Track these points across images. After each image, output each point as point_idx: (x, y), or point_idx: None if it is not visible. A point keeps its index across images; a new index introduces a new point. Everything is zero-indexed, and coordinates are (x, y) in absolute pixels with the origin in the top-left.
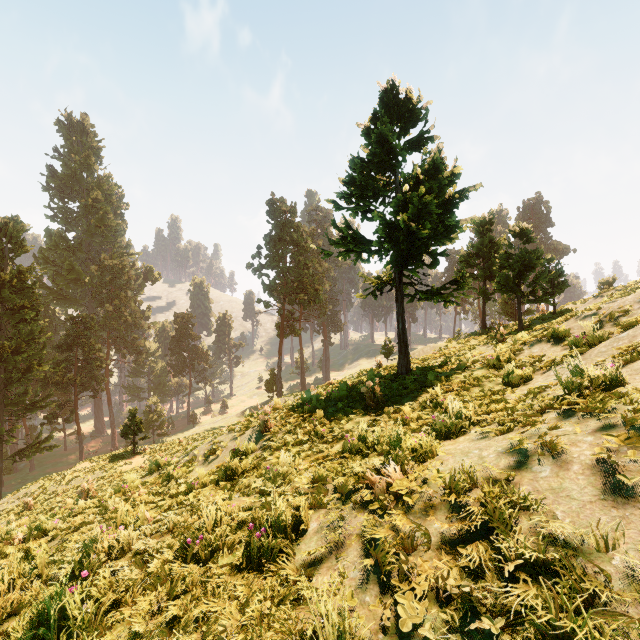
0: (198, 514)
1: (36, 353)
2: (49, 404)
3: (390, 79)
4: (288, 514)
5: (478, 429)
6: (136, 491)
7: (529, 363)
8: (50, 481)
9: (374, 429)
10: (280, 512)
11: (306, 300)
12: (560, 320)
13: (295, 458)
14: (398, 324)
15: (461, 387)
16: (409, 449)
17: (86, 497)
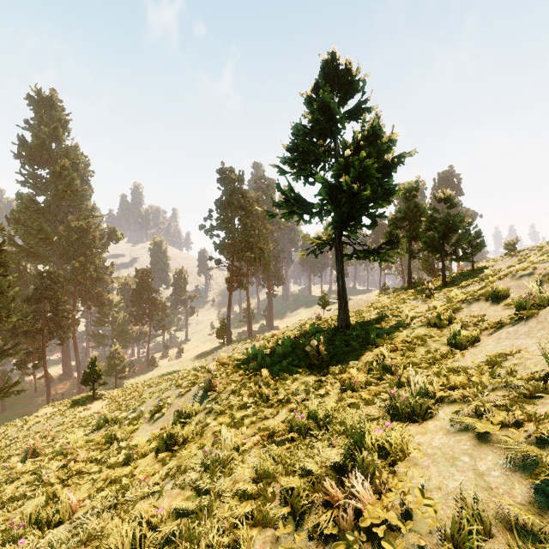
0: (120, 516)
1: (5, 306)
2: (17, 352)
3: (331, 51)
4: (225, 539)
5: (447, 411)
6: (78, 453)
7: (472, 323)
8: (12, 427)
9: (325, 405)
10: (212, 548)
11: (252, 258)
12: (494, 279)
13: (239, 425)
14: (338, 281)
15: (405, 346)
16: (374, 445)
17: (32, 454)
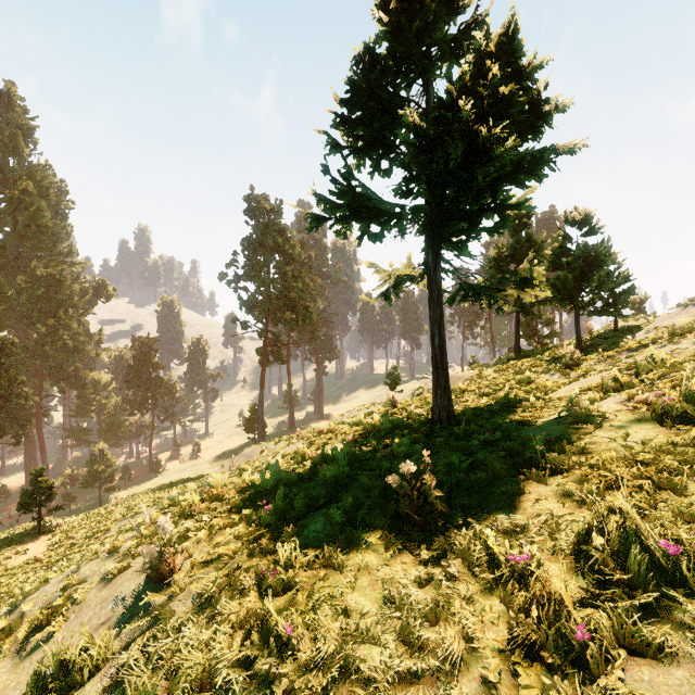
0: None
1: None
2: None
3: None
4: None
5: None
6: None
7: None
8: None
9: None
10: None
11: (294, 320)
12: None
13: None
14: (433, 338)
15: (642, 476)
16: None
17: None
